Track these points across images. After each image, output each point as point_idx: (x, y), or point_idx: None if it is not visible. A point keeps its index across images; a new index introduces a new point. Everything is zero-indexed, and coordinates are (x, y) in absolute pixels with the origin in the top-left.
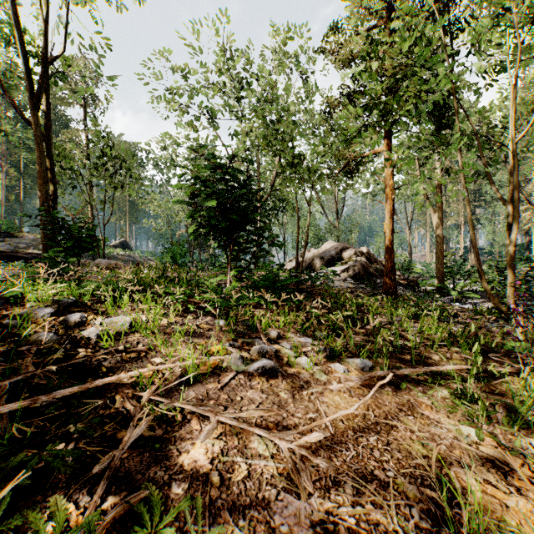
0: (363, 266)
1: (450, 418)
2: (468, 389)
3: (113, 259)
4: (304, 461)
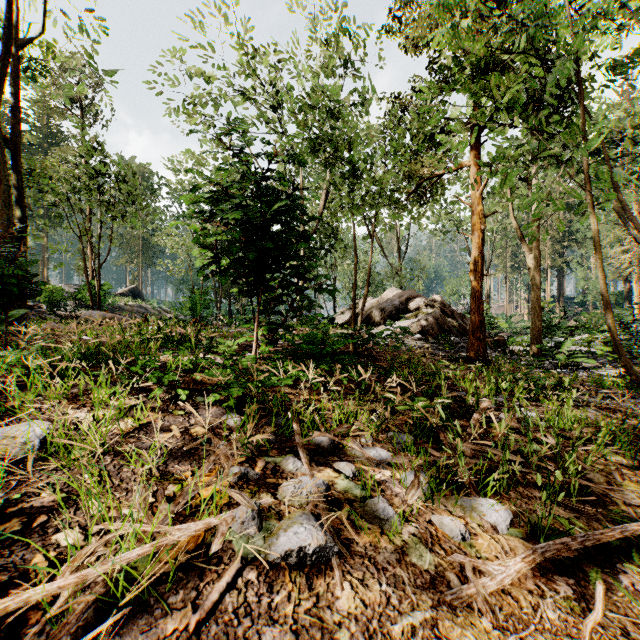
0: (437, 320)
1: None
2: None
3: (118, 310)
4: None
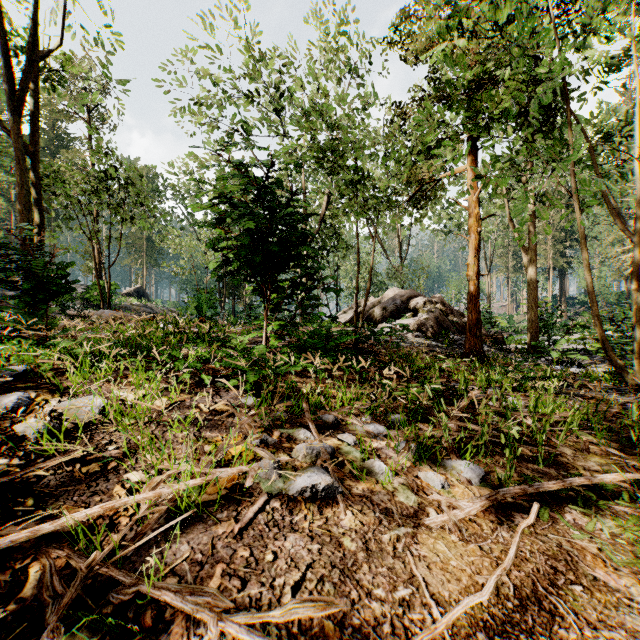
0: (437, 319)
1: None
2: None
3: (124, 310)
4: None
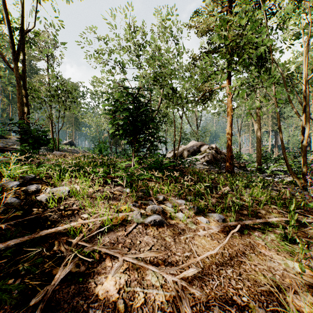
0: (213, 155)
1: (278, 255)
2: (288, 234)
3: (64, 151)
4: (184, 290)
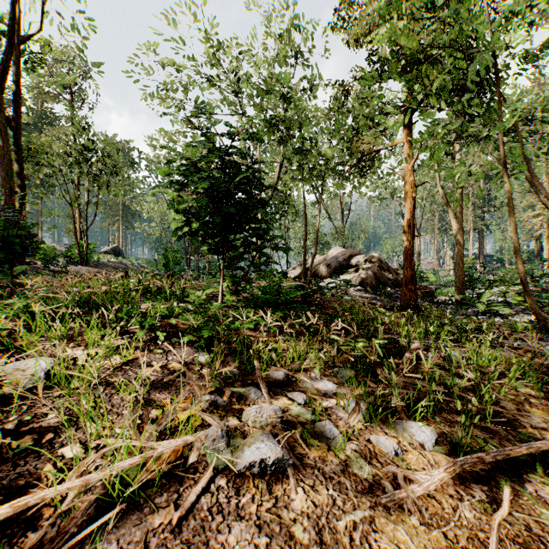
0: (375, 274)
1: None
2: None
3: (102, 266)
4: None
